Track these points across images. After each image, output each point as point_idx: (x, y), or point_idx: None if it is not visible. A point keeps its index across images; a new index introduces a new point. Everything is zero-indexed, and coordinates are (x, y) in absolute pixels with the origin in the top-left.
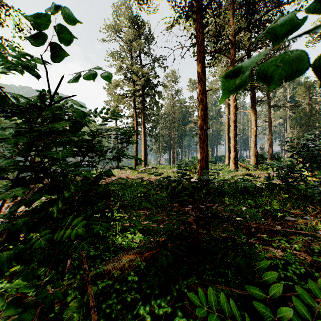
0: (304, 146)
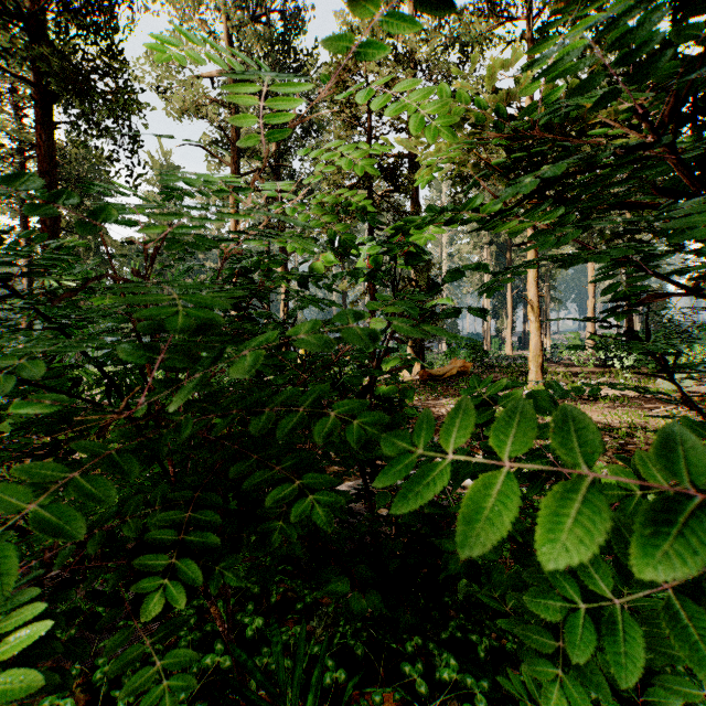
0: None
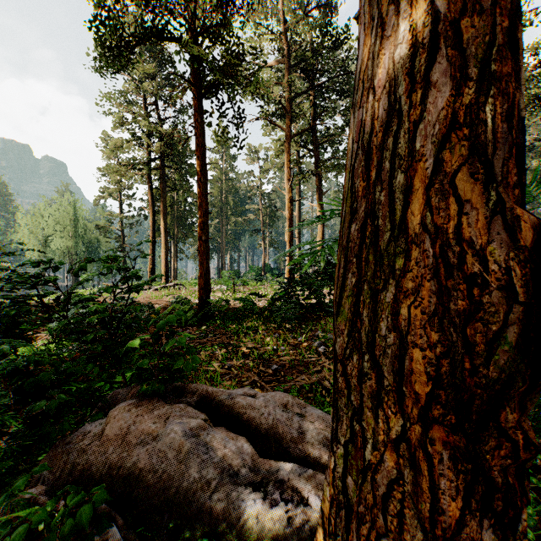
0: (300, 263)
